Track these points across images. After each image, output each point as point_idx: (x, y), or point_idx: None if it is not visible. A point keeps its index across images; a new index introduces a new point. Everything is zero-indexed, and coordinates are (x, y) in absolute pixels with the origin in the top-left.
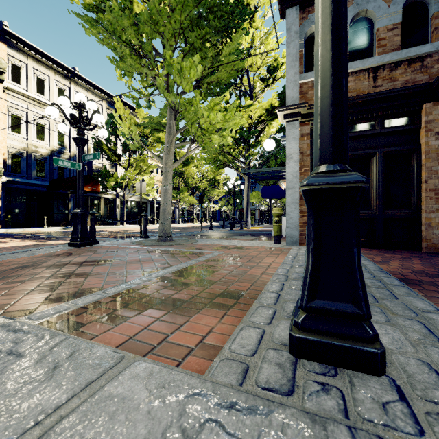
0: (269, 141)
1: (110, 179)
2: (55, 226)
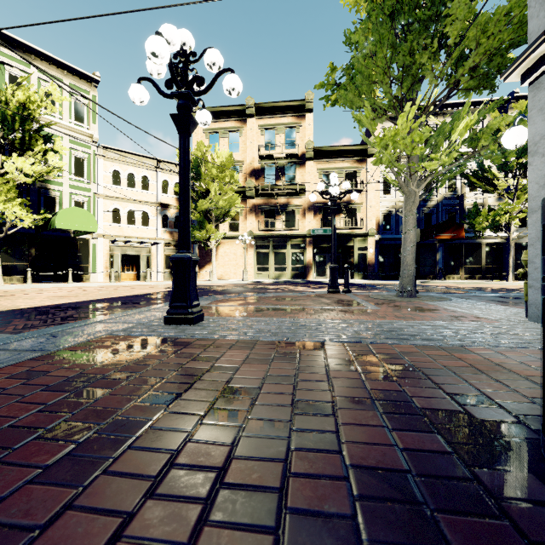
0: (504, 135)
1: (477, 219)
2: (420, 279)
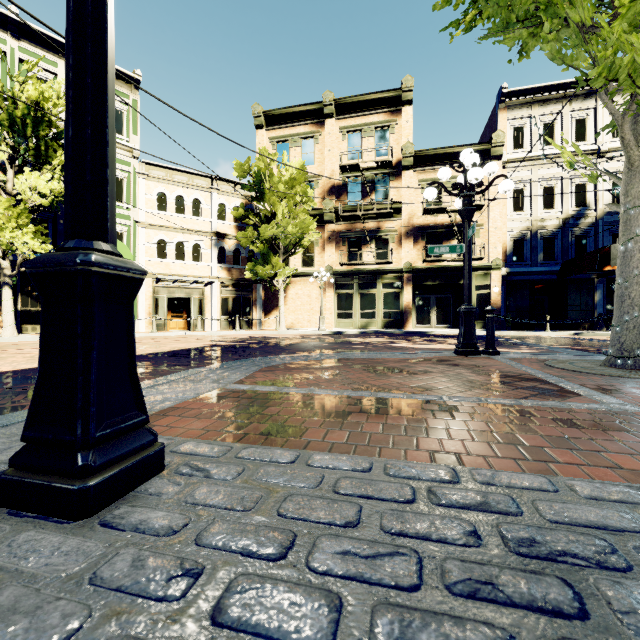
0: None
1: None
2: (569, 330)
